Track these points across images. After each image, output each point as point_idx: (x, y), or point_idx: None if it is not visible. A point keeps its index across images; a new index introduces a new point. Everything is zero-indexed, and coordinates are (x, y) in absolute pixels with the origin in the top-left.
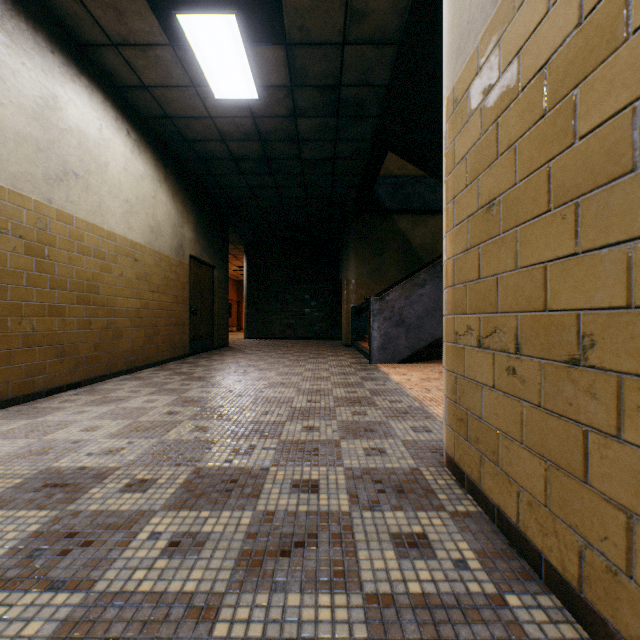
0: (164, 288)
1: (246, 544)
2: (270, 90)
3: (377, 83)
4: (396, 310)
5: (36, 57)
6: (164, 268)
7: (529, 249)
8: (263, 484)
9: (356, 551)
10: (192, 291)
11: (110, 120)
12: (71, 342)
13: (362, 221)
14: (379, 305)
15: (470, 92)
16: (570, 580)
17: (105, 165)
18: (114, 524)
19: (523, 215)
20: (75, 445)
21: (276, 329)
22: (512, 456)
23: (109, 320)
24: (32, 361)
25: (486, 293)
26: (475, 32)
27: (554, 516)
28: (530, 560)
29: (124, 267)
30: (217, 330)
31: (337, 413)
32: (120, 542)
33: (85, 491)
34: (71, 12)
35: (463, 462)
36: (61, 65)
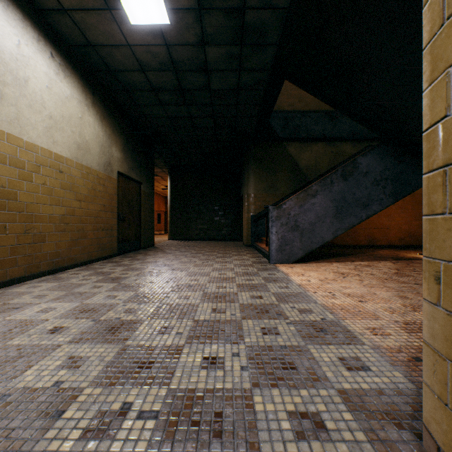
0: (92, 198)
1: None
2: (180, 14)
3: (279, 5)
4: (292, 217)
5: None
6: (92, 181)
7: None
8: None
9: None
10: (120, 202)
11: (30, 39)
12: None
13: (259, 147)
14: (277, 212)
15: None
16: None
17: (24, 80)
18: None
19: None
20: None
21: (193, 233)
22: None
23: (29, 225)
24: None
25: None
26: None
27: None
28: None
29: (47, 177)
30: (143, 234)
31: (244, 330)
32: None
33: None
34: None
35: None
36: None
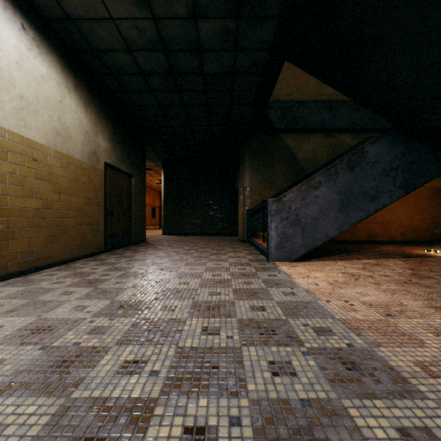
0: (74, 190)
1: None
2: None
3: None
4: (292, 211)
5: None
6: (74, 171)
7: None
8: None
9: None
10: (108, 195)
11: None
12: None
13: (255, 139)
14: (276, 206)
15: None
16: None
17: None
18: None
19: None
20: None
21: (187, 227)
22: None
23: None
24: None
25: None
26: None
27: None
28: None
29: (17, 165)
30: (134, 229)
31: (246, 368)
32: None
33: None
34: None
35: None
36: None
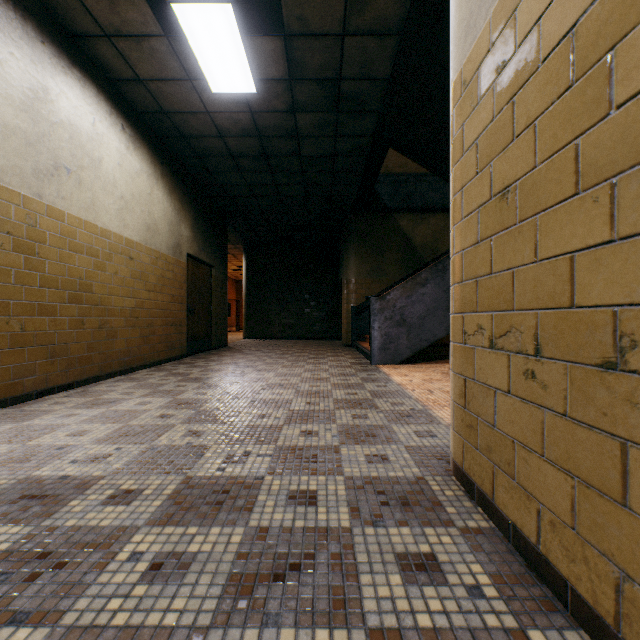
0: (161, 287)
1: (236, 566)
2: (268, 84)
3: (378, 76)
4: (397, 309)
5: (25, 47)
6: (161, 267)
7: (552, 238)
8: (257, 495)
9: (358, 575)
10: (190, 290)
11: (104, 114)
12: (62, 342)
13: (362, 220)
14: (380, 304)
15: (481, 71)
16: (604, 616)
17: (99, 160)
18: (92, 542)
19: (544, 201)
20: (60, 451)
21: (275, 329)
22: (531, 469)
23: (103, 320)
24: (21, 362)
25: (500, 289)
26: (487, 6)
27: (583, 540)
28: (553, 587)
29: (119, 265)
30: (215, 330)
31: (337, 416)
32: (96, 564)
33: (64, 503)
34: (62, 1)
35: (473, 472)
36: (52, 56)
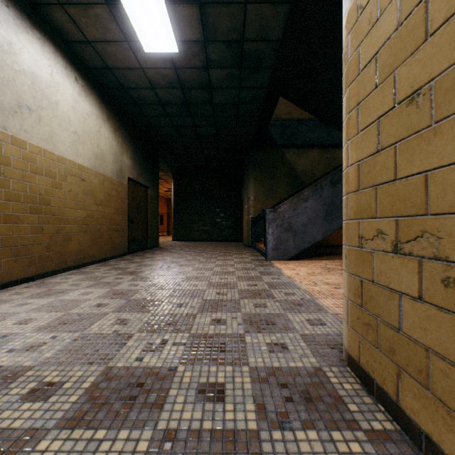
0: (107, 202)
1: None
2: (187, 44)
3: (272, 38)
4: (286, 219)
5: None
6: (107, 187)
7: None
8: (169, 389)
9: None
10: (130, 205)
11: (60, 67)
12: (25, 244)
13: (259, 153)
14: (273, 215)
15: None
16: None
17: (56, 103)
18: None
19: None
20: (2, 340)
21: (195, 234)
22: (454, 384)
23: (59, 226)
24: None
25: (407, 194)
26: None
27: None
28: None
29: (72, 185)
30: (150, 234)
31: (241, 305)
32: None
33: None
34: None
35: (371, 368)
36: (15, 18)
